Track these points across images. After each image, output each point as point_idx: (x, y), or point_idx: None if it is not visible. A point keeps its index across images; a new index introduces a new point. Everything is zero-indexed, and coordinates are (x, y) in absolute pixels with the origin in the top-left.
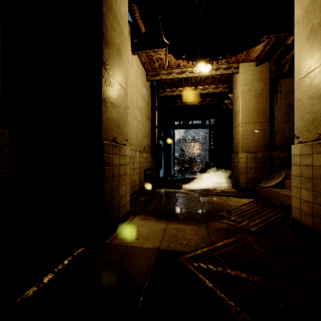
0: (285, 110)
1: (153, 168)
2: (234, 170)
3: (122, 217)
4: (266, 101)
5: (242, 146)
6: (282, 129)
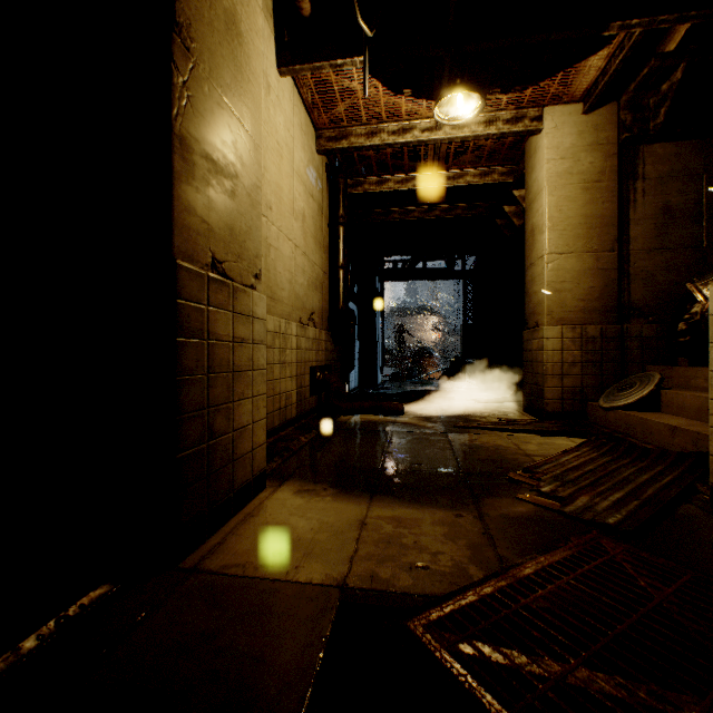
0: (655, 220)
1: (333, 366)
2: (531, 370)
3: (241, 487)
4: (610, 198)
5: (549, 309)
6: (647, 268)
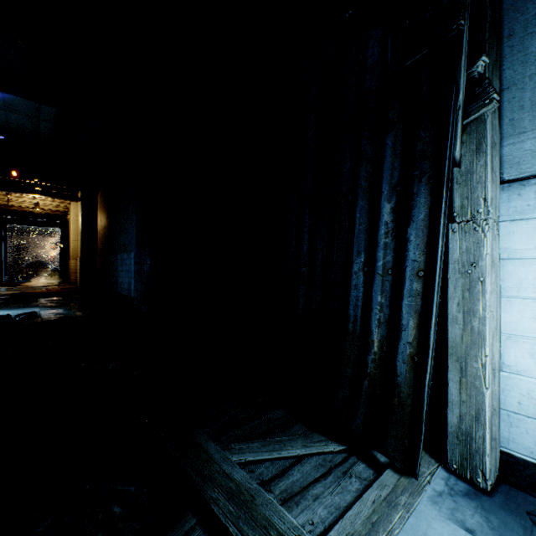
0: None
1: None
2: (70, 272)
3: None
4: None
5: (73, 255)
6: None
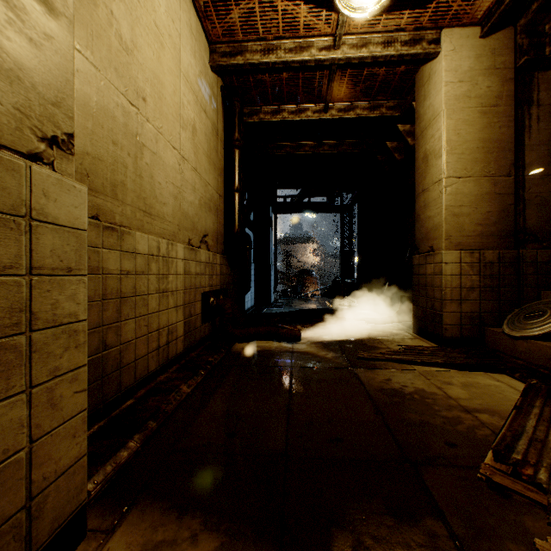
0: (549, 146)
1: (229, 289)
2: (424, 294)
3: None
4: (507, 123)
5: (448, 233)
6: (542, 194)
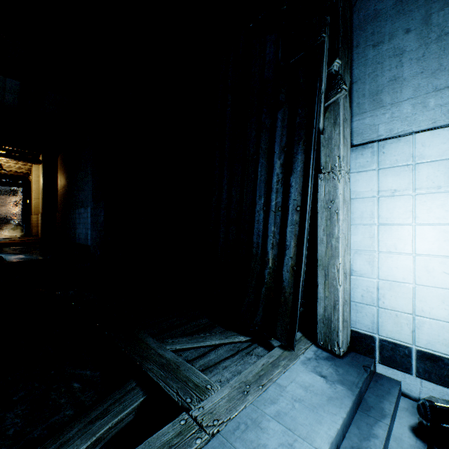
0: None
1: None
2: (32, 226)
3: None
4: None
5: (35, 211)
6: None
